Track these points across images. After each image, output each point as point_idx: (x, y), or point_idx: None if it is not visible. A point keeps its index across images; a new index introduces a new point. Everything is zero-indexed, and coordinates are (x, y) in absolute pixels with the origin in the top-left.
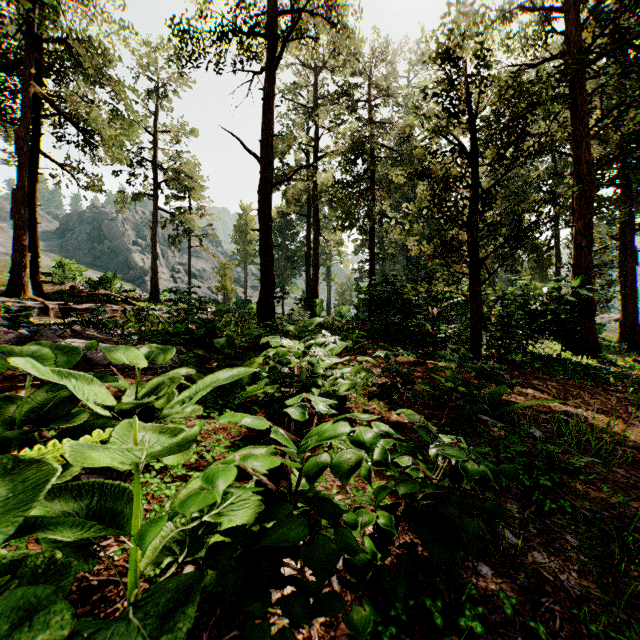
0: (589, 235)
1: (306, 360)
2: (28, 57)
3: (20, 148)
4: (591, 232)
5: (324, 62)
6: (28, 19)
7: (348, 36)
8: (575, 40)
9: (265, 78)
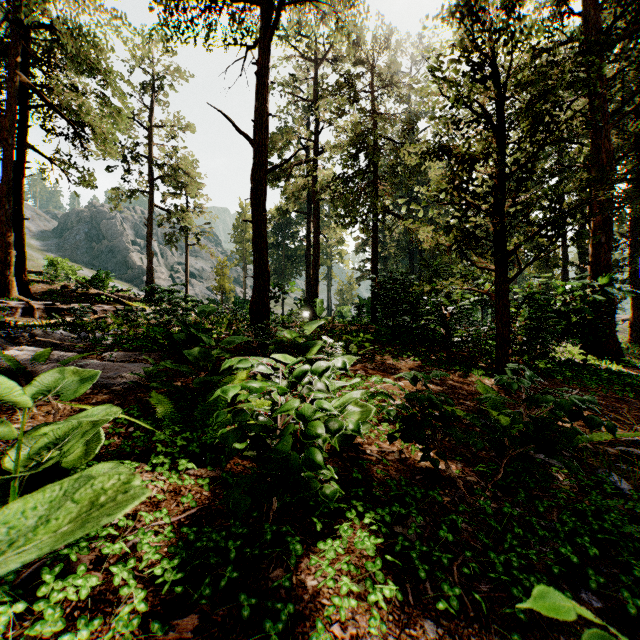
0: (608, 230)
1: (293, 408)
2: (13, 44)
3: (4, 140)
4: (611, 227)
5: (325, 53)
6: (13, 4)
7: (351, 7)
8: (593, 22)
9: (259, 51)
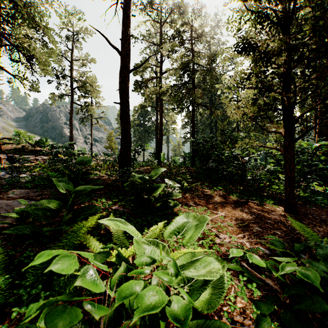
0: None
1: None
2: None
3: None
4: None
5: (165, 19)
6: None
7: None
8: None
9: None
